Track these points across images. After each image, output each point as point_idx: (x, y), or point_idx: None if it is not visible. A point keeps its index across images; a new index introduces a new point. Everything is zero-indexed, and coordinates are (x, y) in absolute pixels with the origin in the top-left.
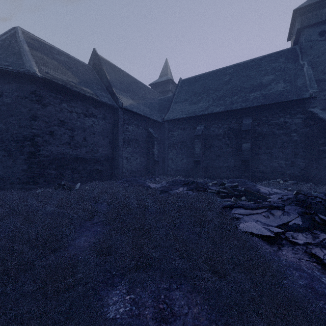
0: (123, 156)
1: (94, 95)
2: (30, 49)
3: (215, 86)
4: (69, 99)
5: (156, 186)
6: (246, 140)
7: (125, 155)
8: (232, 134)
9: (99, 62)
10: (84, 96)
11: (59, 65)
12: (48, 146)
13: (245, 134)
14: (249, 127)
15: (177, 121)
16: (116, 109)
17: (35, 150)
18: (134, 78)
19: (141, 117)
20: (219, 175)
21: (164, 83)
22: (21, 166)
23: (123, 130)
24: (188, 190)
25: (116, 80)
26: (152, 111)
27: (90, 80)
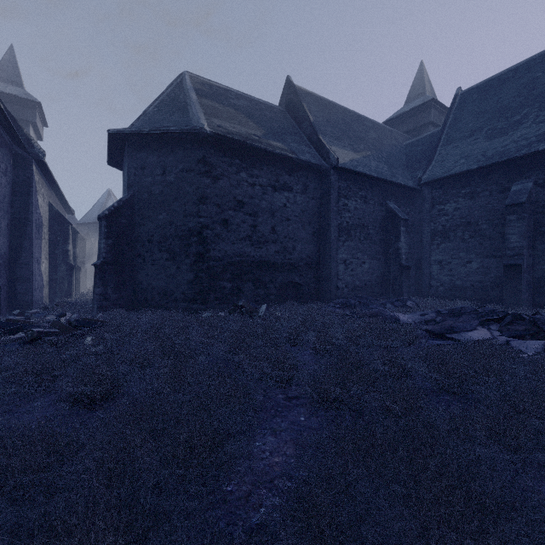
0: (338, 257)
1: (288, 151)
2: (198, 97)
3: None
4: (250, 164)
5: (411, 320)
6: None
7: (342, 256)
8: None
9: (295, 97)
10: (273, 156)
11: (237, 114)
12: (221, 243)
13: None
14: None
15: (452, 180)
16: (325, 172)
17: (204, 249)
18: (356, 114)
19: (372, 182)
20: None
21: (416, 111)
22: (186, 275)
23: (337, 209)
24: (507, 337)
25: (325, 121)
26: (393, 168)
27: (281, 129)
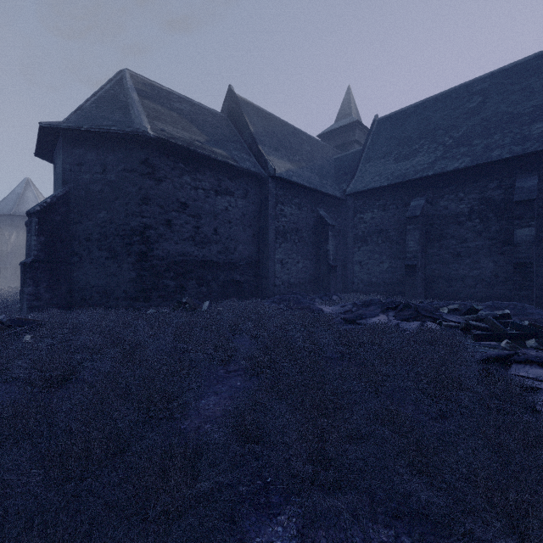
0: (275, 257)
1: (230, 159)
2: (140, 98)
3: (449, 121)
4: (193, 168)
5: (334, 311)
6: (524, 222)
7: (279, 257)
8: (489, 211)
9: (237, 107)
10: (215, 162)
11: (180, 118)
12: (164, 243)
13: (522, 209)
14: (533, 194)
15: (370, 194)
16: (264, 180)
17: (147, 249)
18: (292, 127)
19: (305, 191)
20: (460, 294)
21: (344, 129)
22: (128, 273)
23: (275, 214)
24: (398, 321)
25: (264, 132)
26: (324, 179)
27: (224, 137)
